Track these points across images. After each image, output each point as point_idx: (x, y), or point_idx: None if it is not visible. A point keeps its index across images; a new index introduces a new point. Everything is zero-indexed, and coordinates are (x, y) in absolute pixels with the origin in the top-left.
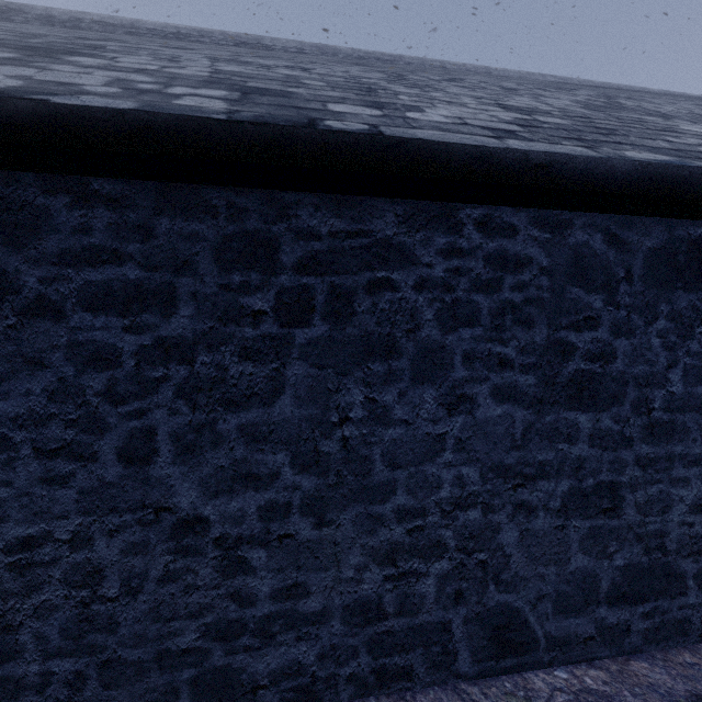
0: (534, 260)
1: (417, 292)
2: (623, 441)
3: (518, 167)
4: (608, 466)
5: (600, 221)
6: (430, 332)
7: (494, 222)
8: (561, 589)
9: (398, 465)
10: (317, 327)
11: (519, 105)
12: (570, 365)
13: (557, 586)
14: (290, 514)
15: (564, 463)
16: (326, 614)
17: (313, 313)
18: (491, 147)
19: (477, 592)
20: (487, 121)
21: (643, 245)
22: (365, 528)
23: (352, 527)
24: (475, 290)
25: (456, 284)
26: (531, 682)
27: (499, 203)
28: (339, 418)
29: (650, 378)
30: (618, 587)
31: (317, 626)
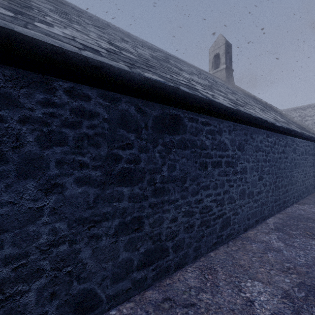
0: (100, 114)
1: (21, 124)
2: (144, 198)
3: (82, 64)
4: (137, 210)
5: (134, 101)
6: (32, 148)
7: (77, 91)
8: (114, 271)
9: (5, 230)
10: None
11: (120, 46)
12: (119, 165)
13: (113, 270)
14: None
15: (116, 211)
16: None
17: None
18: (64, 49)
19: (66, 289)
20: (90, 43)
21: (152, 114)
22: None
23: None
24: (64, 126)
25: (51, 122)
26: None
27: (80, 82)
28: None
29: (155, 170)
30: (141, 261)
31: None
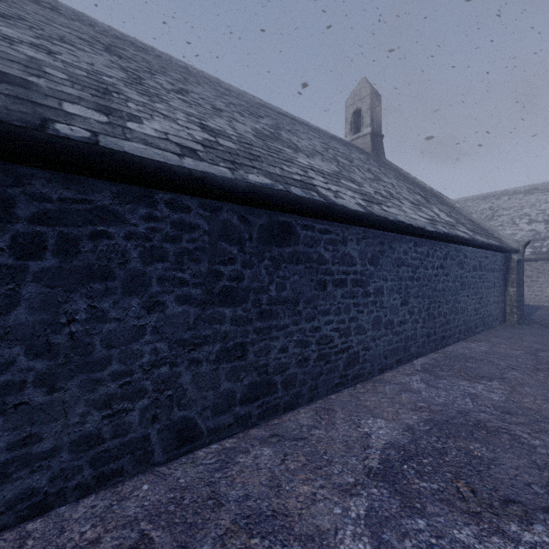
0: (201, 226)
1: (127, 240)
2: (248, 321)
3: (186, 177)
4: (240, 334)
5: (237, 208)
6: (136, 265)
7: (177, 203)
8: (216, 402)
9: (113, 346)
10: (49, 260)
11: (214, 127)
12: (221, 283)
13: (214, 401)
14: (24, 389)
15: (217, 335)
16: (56, 450)
17: (45, 251)
18: (170, 164)
19: (167, 413)
20: (184, 139)
21: (257, 223)
22: (88, 388)
23: (78, 389)
24: (165, 241)
25: (153, 237)
26: (197, 455)
27: (180, 193)
28: (67, 320)
29: (261, 289)
30: (245, 395)
31: (49, 460)
